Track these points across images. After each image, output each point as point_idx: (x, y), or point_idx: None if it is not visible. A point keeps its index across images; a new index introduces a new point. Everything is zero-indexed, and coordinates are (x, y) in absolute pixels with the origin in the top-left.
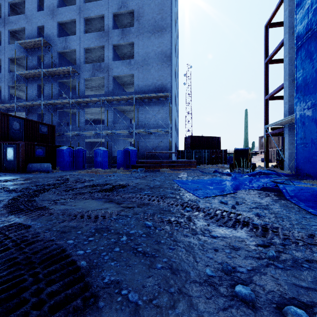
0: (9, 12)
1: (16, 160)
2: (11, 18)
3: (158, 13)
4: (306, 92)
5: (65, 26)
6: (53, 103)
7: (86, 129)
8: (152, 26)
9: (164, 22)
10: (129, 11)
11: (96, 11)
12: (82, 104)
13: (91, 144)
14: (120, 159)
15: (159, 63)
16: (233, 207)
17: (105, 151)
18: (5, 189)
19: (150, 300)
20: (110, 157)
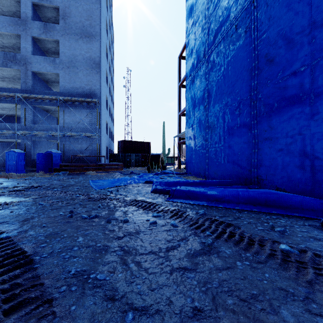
0: None
1: None
2: None
3: (86, 18)
4: (189, 116)
5: None
6: None
7: None
8: (80, 30)
9: (92, 29)
10: (53, 6)
11: None
12: None
13: (3, 145)
14: (40, 162)
15: (88, 68)
16: (111, 192)
17: (21, 153)
18: None
19: (24, 223)
20: (29, 160)
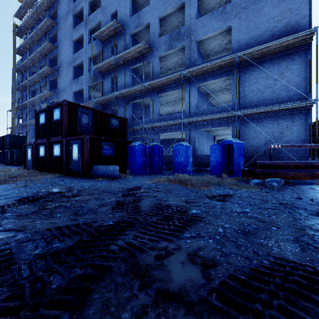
0: (89, 11)
1: (80, 160)
2: (90, 16)
3: None
4: None
5: (138, 3)
6: (125, 93)
7: (162, 120)
8: None
9: None
10: None
11: None
12: (157, 89)
13: (165, 142)
14: (215, 159)
15: None
16: None
17: (188, 147)
18: None
19: None
20: (193, 156)
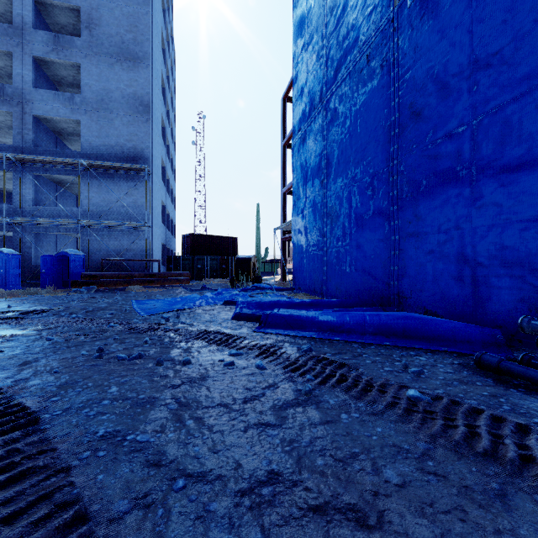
0: None
1: None
2: None
3: (128, 29)
4: (298, 196)
5: None
6: None
7: None
8: (117, 48)
9: (139, 48)
10: (70, 5)
11: None
12: None
13: None
14: (48, 271)
15: (130, 113)
16: (166, 320)
17: (14, 256)
18: None
19: (22, 367)
20: (28, 267)
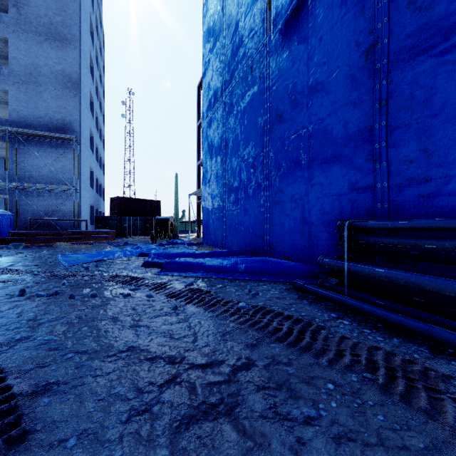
0: None
1: None
2: None
3: (56, 12)
4: (206, 169)
5: None
6: None
7: None
8: (45, 28)
9: (67, 30)
10: None
11: None
12: None
13: None
14: None
15: (59, 88)
16: (86, 268)
17: None
18: None
19: None
20: None
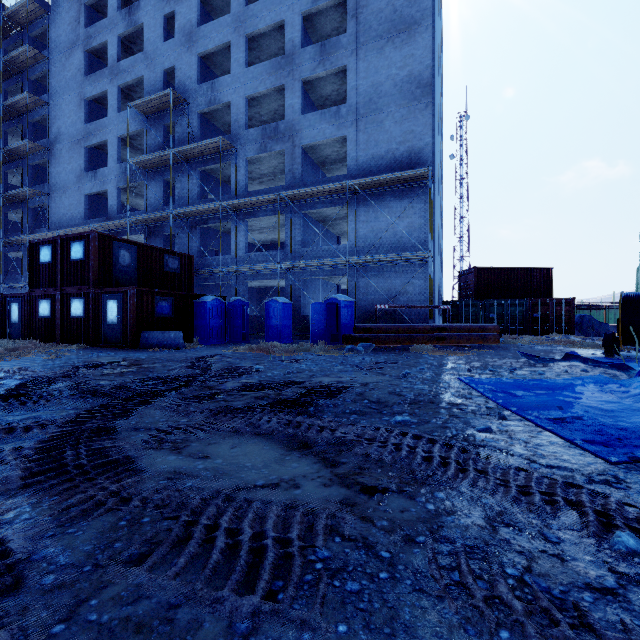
0: (120, 53)
1: (122, 324)
2: (122, 63)
3: None
4: None
5: (212, 60)
6: (190, 212)
7: (251, 260)
8: (387, 23)
9: (415, 8)
10: (335, 1)
11: (268, 16)
12: (243, 211)
13: (260, 292)
14: (317, 321)
15: (404, 104)
16: None
17: (286, 305)
18: (80, 387)
19: None
20: (297, 317)
